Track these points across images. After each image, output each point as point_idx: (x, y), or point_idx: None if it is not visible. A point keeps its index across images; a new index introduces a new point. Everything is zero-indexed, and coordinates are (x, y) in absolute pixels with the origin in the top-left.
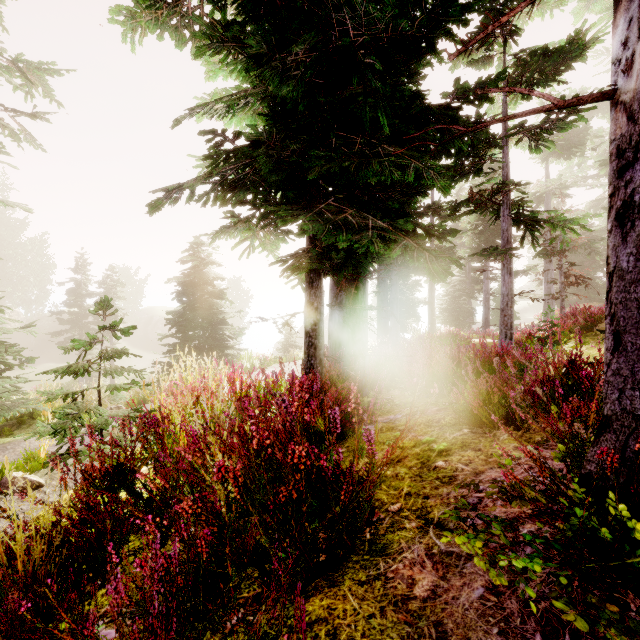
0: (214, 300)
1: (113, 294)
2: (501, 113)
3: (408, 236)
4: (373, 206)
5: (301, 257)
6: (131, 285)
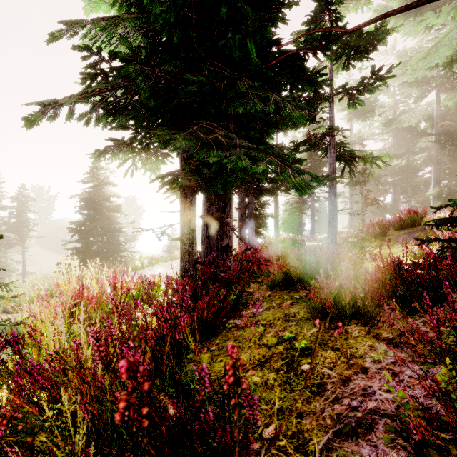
0: (111, 213)
1: (25, 207)
2: (329, 78)
3: (271, 156)
4: (238, 135)
5: (176, 174)
6: (44, 201)
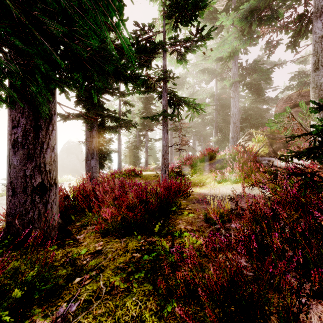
0: None
1: None
2: (162, 32)
3: None
4: None
5: None
6: None
